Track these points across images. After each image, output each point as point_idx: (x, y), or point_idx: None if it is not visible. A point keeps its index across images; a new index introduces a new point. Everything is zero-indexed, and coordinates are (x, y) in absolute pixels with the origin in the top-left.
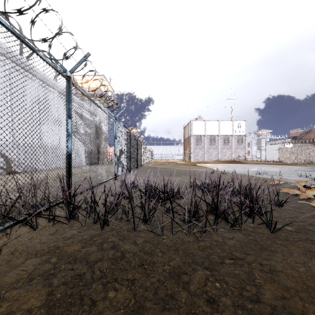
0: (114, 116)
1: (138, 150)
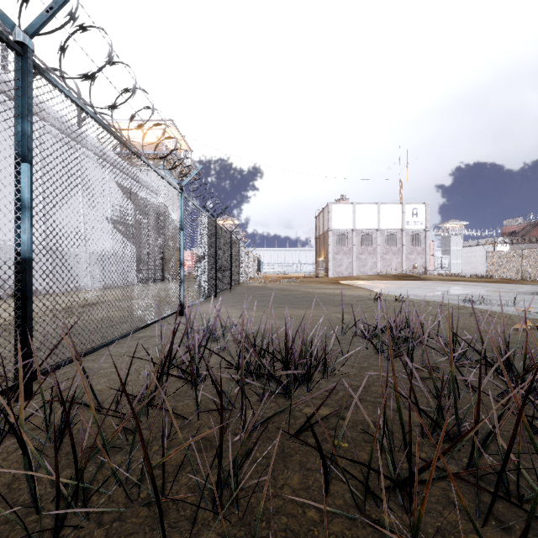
0: (178, 183)
1: (233, 256)
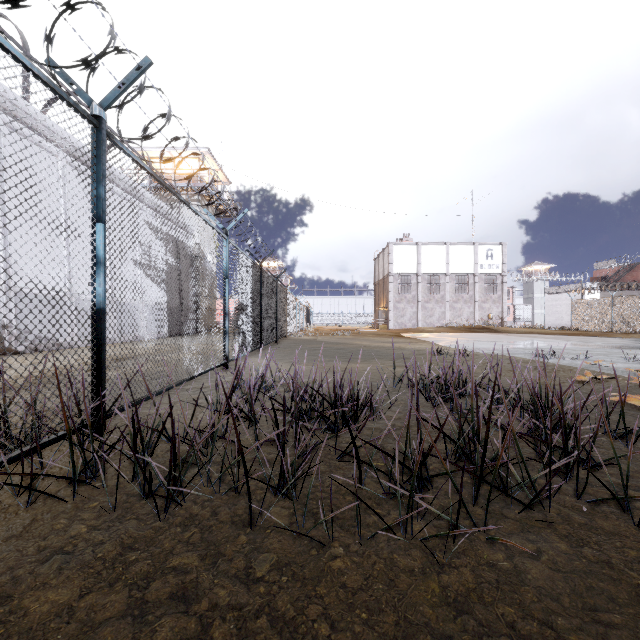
0: (223, 227)
1: (279, 305)
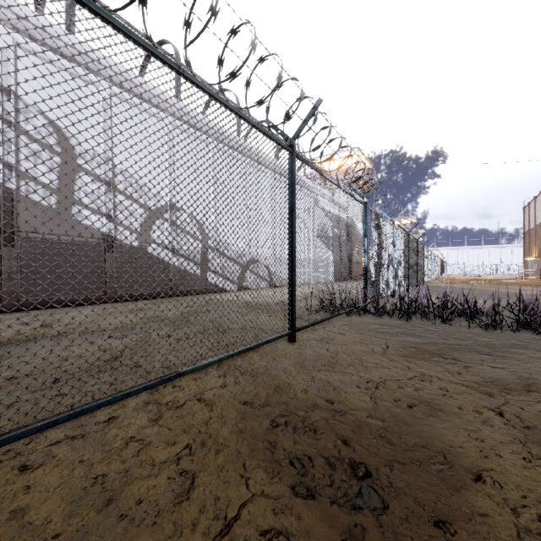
0: (391, 220)
1: (418, 259)
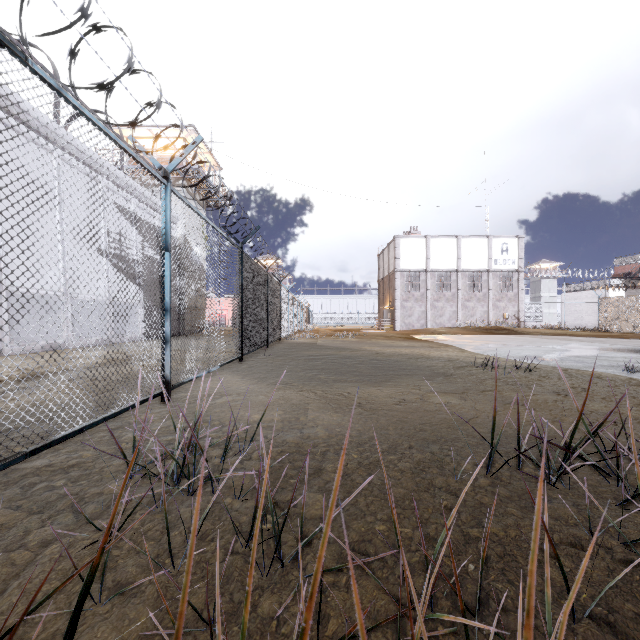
0: (160, 166)
1: (271, 302)
